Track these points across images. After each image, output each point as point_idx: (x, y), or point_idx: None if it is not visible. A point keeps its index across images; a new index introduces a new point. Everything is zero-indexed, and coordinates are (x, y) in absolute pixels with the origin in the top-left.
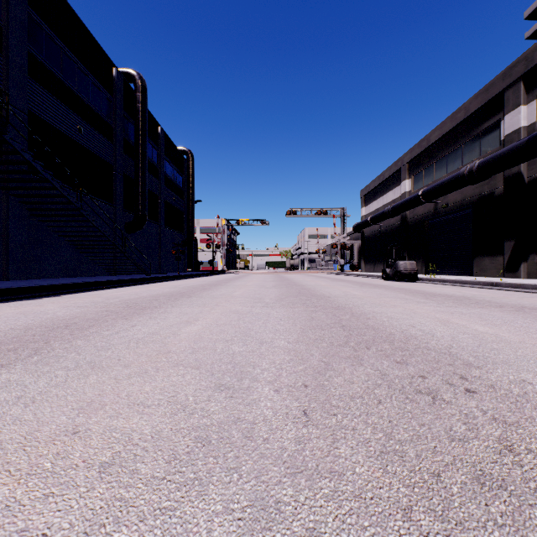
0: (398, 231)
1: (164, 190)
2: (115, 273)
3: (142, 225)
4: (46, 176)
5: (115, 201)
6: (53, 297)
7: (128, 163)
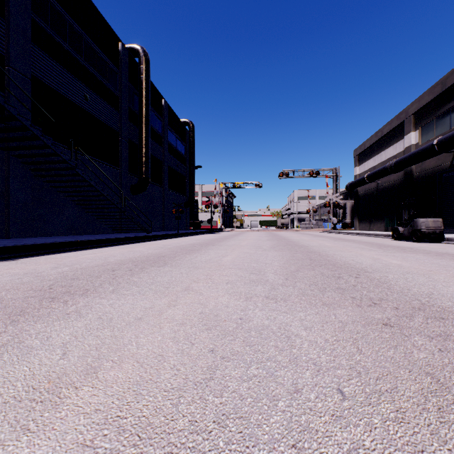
0: (400, 187)
1: (167, 156)
2: (120, 231)
3: (145, 187)
4: (35, 132)
5: (120, 165)
6: (6, 261)
7: (134, 131)
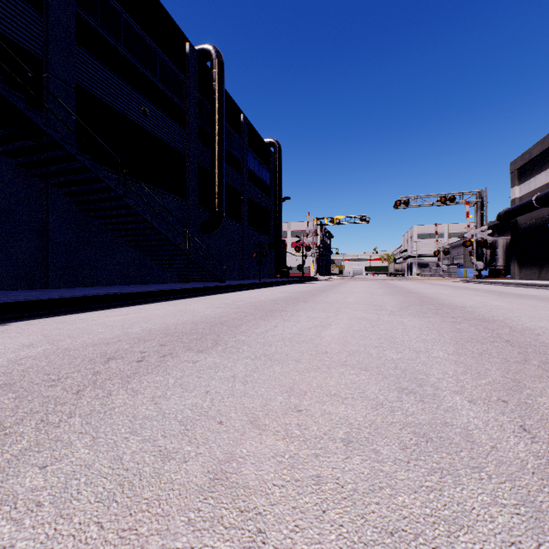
0: None
1: (247, 185)
2: (187, 280)
3: (218, 223)
4: (68, 149)
5: (188, 197)
6: None
7: (205, 154)
